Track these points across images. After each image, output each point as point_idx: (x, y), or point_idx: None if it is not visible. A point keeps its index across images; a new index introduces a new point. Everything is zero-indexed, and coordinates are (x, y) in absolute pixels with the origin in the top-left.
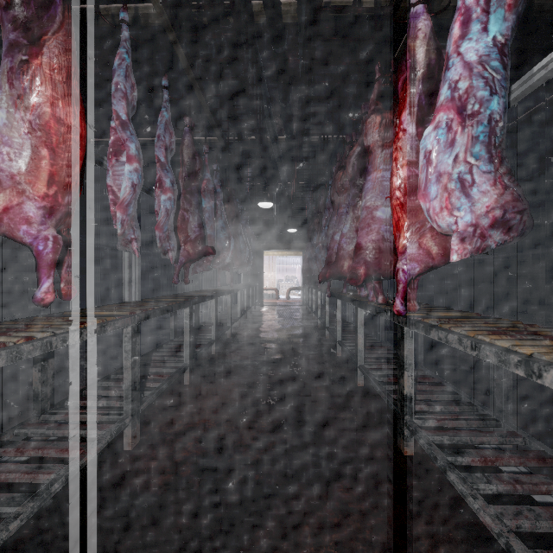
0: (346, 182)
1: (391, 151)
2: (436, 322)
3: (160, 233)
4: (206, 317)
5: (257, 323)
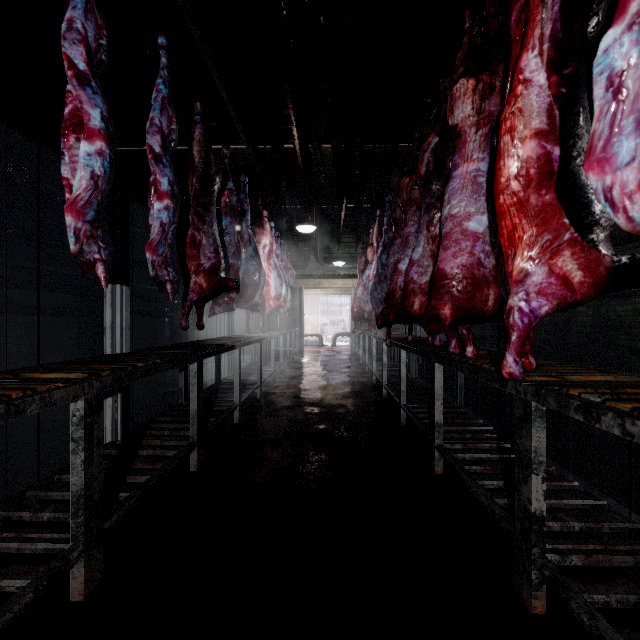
0: (414, 191)
1: (506, 115)
2: (598, 397)
3: (151, 256)
4: (230, 371)
5: (295, 378)
